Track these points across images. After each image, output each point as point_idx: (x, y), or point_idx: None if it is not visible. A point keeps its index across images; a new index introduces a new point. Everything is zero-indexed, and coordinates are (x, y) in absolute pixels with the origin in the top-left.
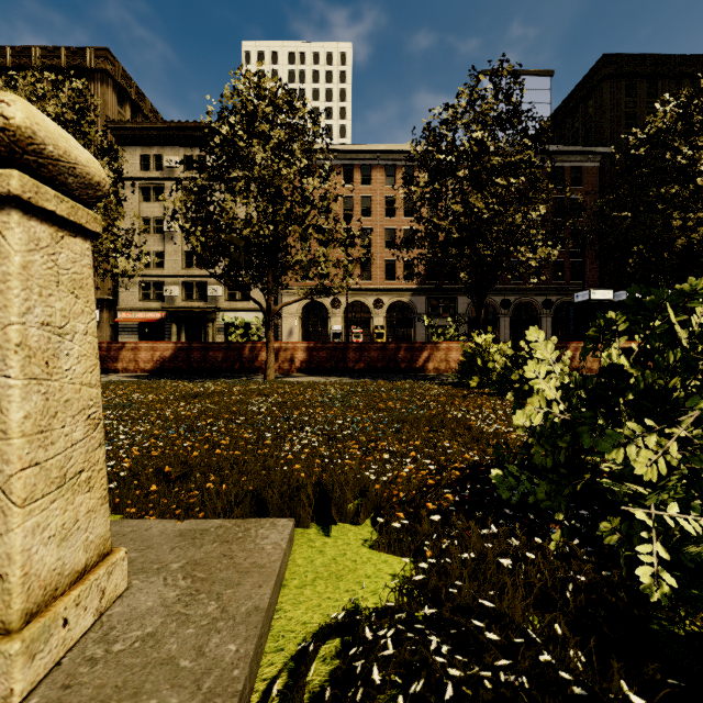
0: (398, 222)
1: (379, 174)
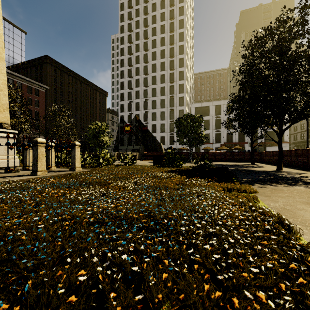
0: None
1: None
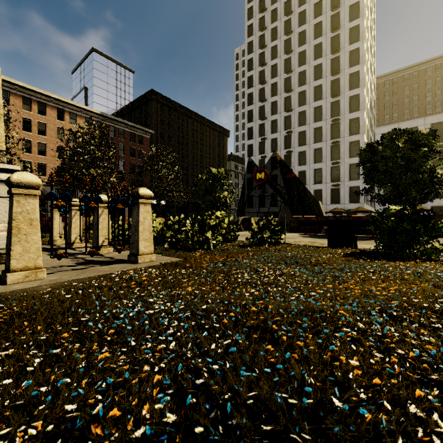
0: (33, 137)
1: (17, 100)
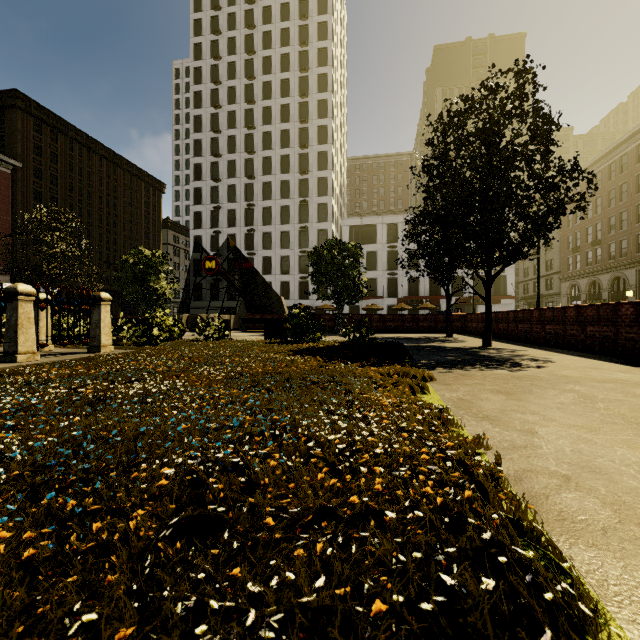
0: None
1: None
